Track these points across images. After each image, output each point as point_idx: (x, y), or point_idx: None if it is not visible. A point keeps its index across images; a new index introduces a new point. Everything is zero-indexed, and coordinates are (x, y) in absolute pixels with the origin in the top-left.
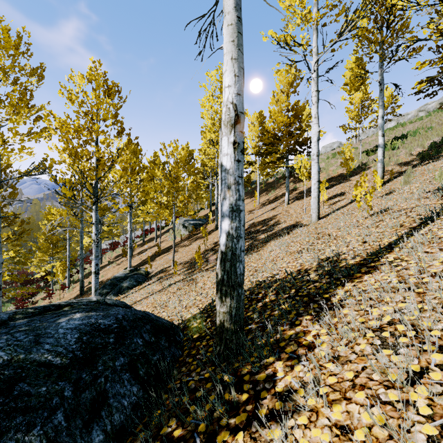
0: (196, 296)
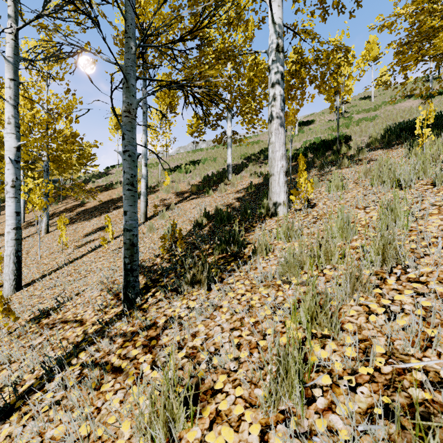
0: None
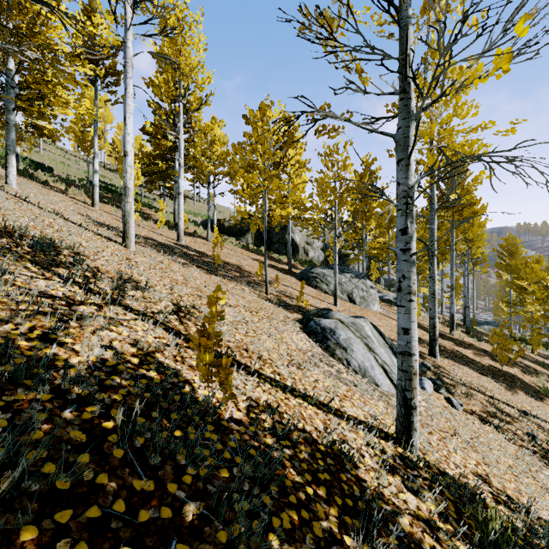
0: (284, 276)
